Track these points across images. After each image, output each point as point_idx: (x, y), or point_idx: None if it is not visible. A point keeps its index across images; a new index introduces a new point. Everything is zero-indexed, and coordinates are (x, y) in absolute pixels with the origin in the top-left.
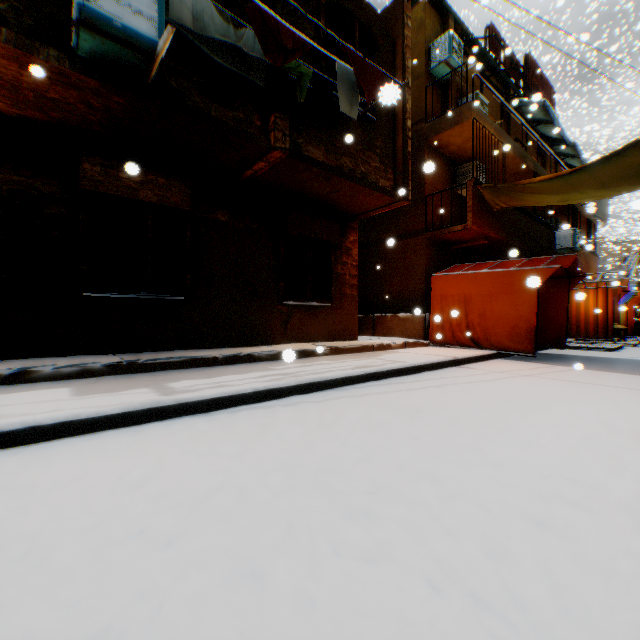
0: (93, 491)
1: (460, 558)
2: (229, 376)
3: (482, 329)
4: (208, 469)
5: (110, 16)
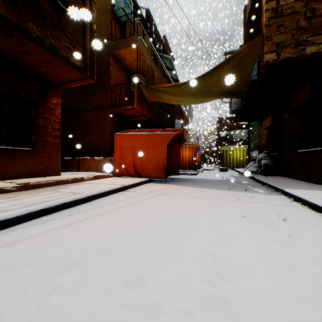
0: None
1: None
2: None
3: (141, 166)
4: None
5: None
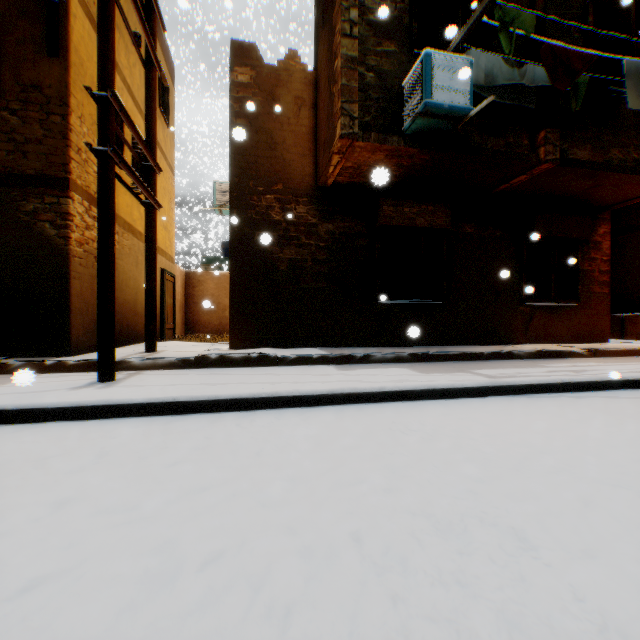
0: (529, 429)
1: None
2: (516, 369)
3: None
4: (601, 430)
5: (442, 103)
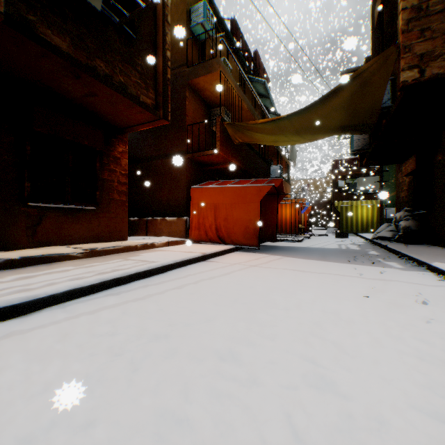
0: None
1: None
2: None
3: (226, 229)
4: None
5: None
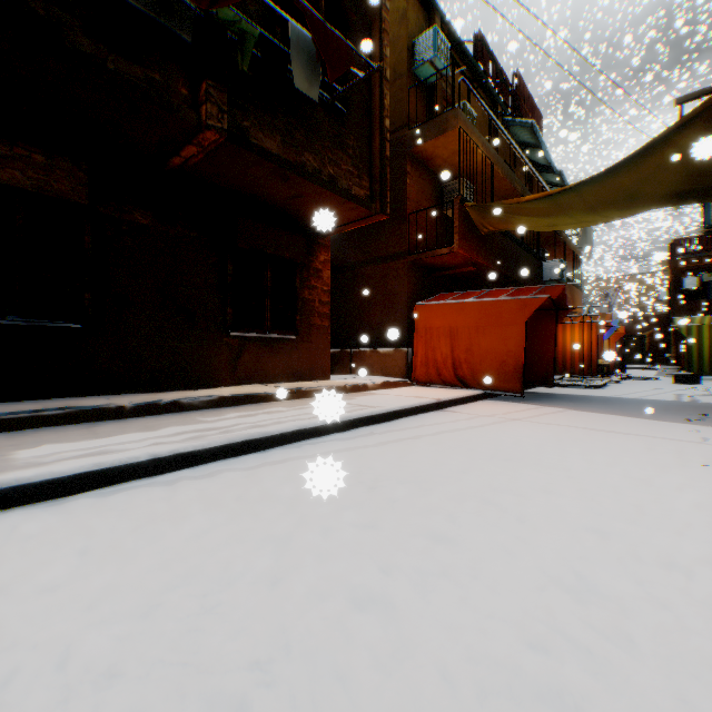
0: None
1: None
2: (127, 435)
3: (469, 366)
4: None
5: None
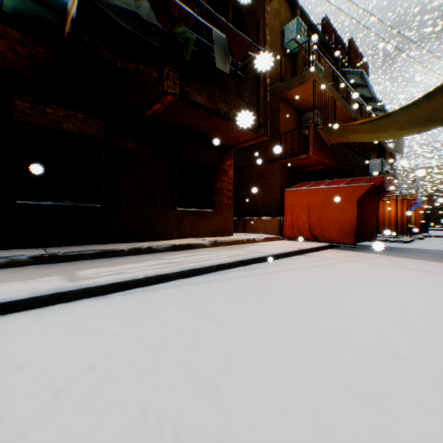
0: None
1: (292, 442)
2: (129, 265)
3: (319, 228)
4: (87, 349)
5: None
